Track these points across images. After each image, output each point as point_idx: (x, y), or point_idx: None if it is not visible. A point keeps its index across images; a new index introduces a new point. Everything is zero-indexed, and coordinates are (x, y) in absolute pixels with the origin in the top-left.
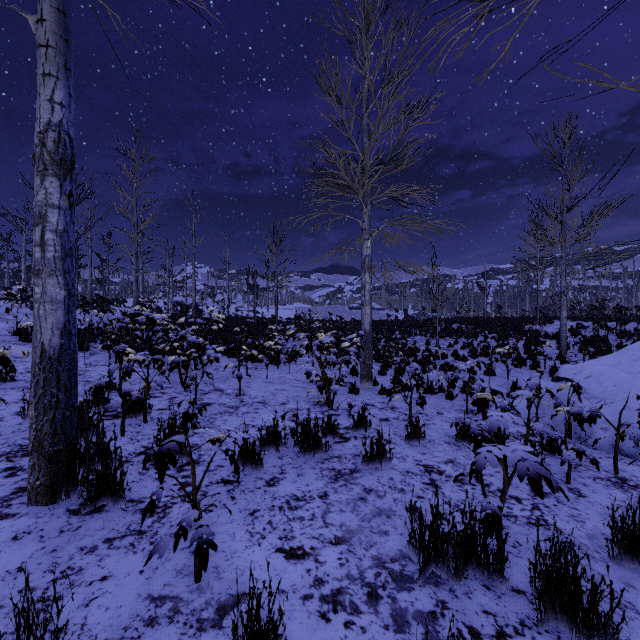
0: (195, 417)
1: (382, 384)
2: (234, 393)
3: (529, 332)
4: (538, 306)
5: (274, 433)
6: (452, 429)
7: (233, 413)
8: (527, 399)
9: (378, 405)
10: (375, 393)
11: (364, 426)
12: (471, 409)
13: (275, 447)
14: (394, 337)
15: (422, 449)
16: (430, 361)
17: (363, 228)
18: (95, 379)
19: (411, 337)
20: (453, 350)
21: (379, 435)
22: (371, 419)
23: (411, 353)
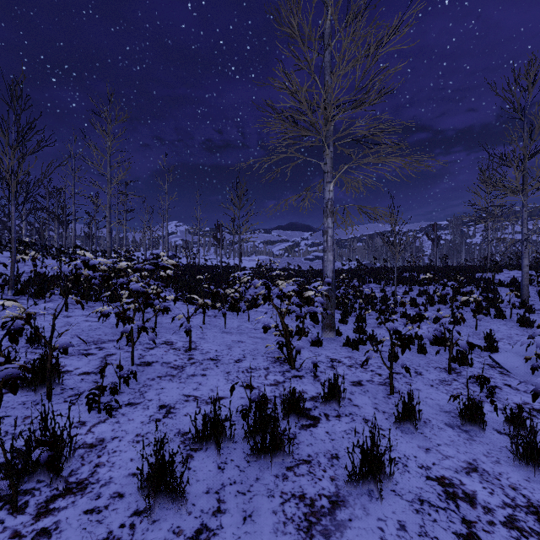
0: (115, 391)
1: (347, 335)
2: (184, 347)
3: (481, 280)
4: (488, 255)
5: (214, 423)
6: (444, 399)
7: (175, 376)
8: (525, 358)
9: (345, 361)
10: (339, 345)
11: (337, 399)
12: (451, 366)
13: (215, 445)
14: (352, 285)
15: (421, 440)
16: (391, 309)
17: (325, 170)
18: (29, 331)
19: (366, 285)
20: (410, 297)
21: (373, 439)
22: (345, 389)
23: (369, 300)
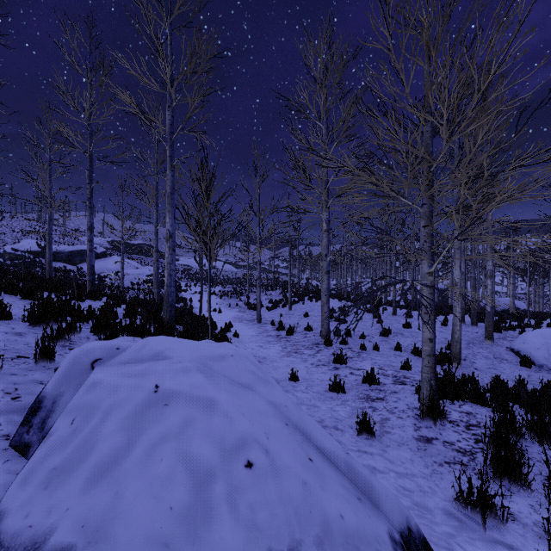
0: None
1: None
2: None
3: None
4: None
5: None
6: None
7: None
8: None
9: None
10: None
11: None
12: None
13: None
14: None
15: None
16: None
17: None
18: None
19: None
20: None
21: None
22: None
23: None
